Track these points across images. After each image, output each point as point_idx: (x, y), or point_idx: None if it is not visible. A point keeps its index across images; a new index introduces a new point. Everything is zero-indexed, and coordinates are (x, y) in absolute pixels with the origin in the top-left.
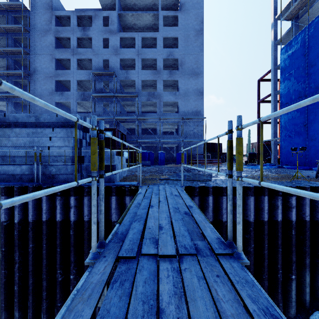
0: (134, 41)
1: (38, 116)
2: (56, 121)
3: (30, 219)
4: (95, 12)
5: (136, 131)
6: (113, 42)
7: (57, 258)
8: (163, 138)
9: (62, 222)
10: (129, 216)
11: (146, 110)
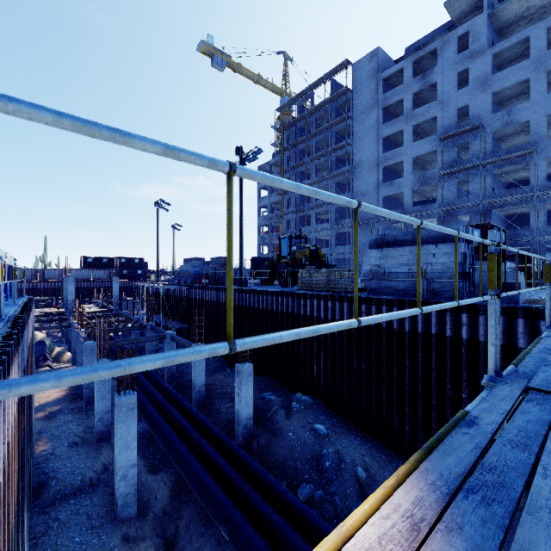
0: (526, 43)
1: (415, 233)
2: (434, 236)
3: (419, 330)
4: (442, 39)
5: (531, 221)
6: (478, 70)
7: (447, 372)
8: None
9: (451, 338)
10: None
11: None
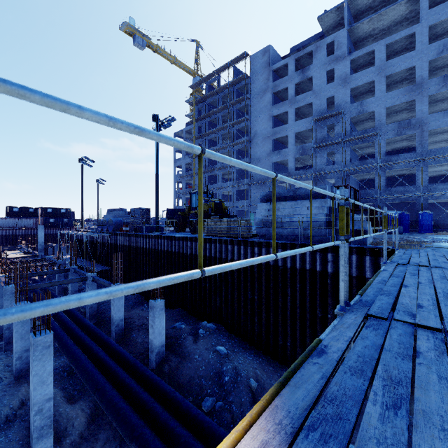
0: (372, 54)
1: (295, 191)
2: (309, 193)
3: (298, 266)
4: (316, 44)
5: (376, 184)
6: (341, 70)
7: (317, 299)
8: (429, 189)
9: (320, 272)
10: (395, 258)
11: (393, 148)
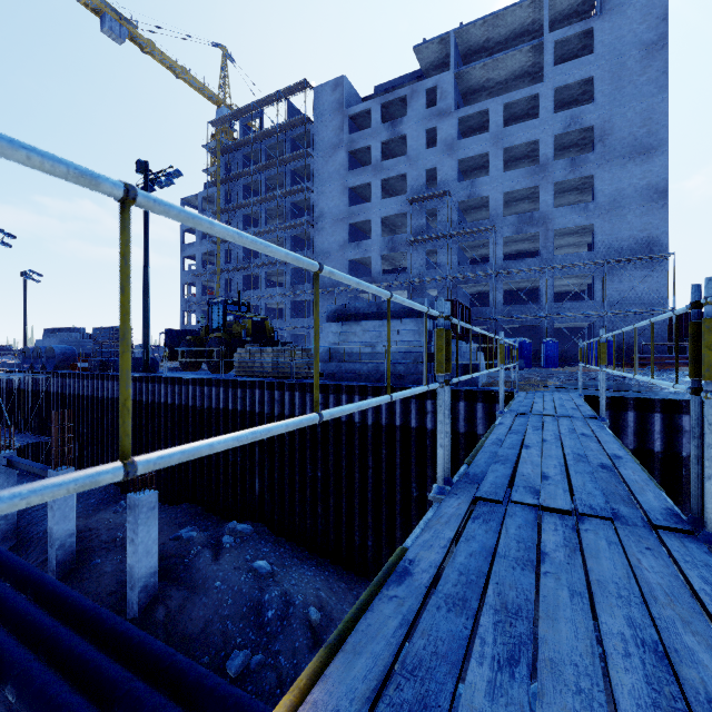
0: (486, 115)
1: (380, 305)
2: (400, 309)
3: (384, 422)
4: (412, 87)
5: (491, 300)
6: (446, 131)
7: (412, 470)
8: (555, 309)
9: (416, 429)
10: (514, 406)
11: (512, 251)
